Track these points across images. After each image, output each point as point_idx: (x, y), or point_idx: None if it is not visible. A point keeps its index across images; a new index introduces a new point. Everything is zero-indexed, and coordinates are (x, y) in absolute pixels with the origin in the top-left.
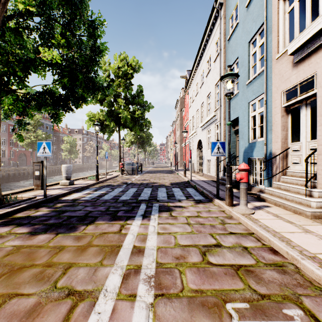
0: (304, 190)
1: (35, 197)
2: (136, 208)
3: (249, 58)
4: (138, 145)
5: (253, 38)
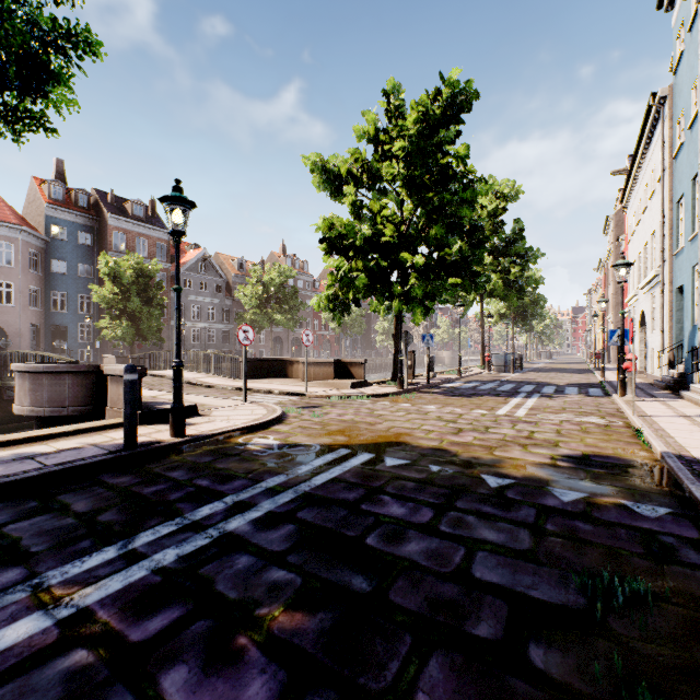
0: None
1: (419, 382)
2: (516, 394)
3: (694, 202)
4: (513, 319)
5: (697, 177)
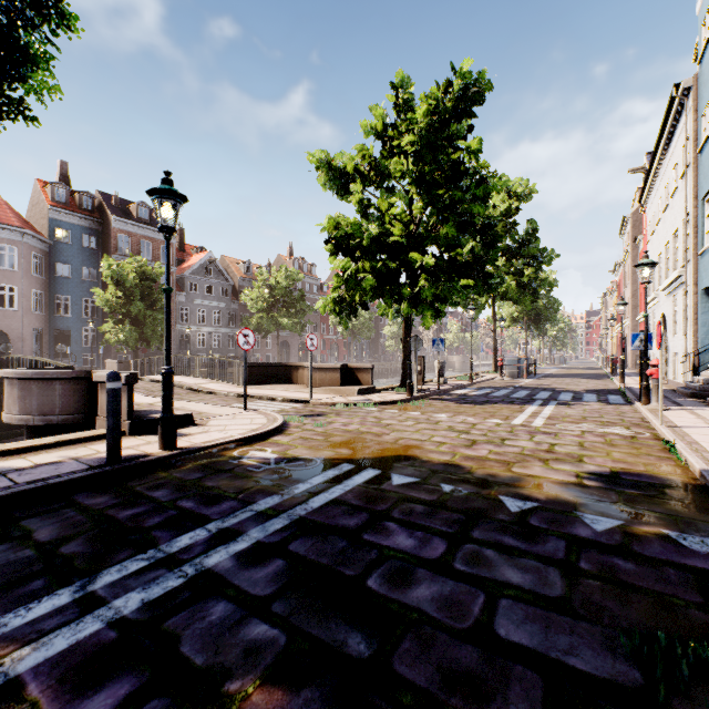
0: None
1: (429, 389)
2: (531, 401)
3: None
4: (525, 323)
5: None
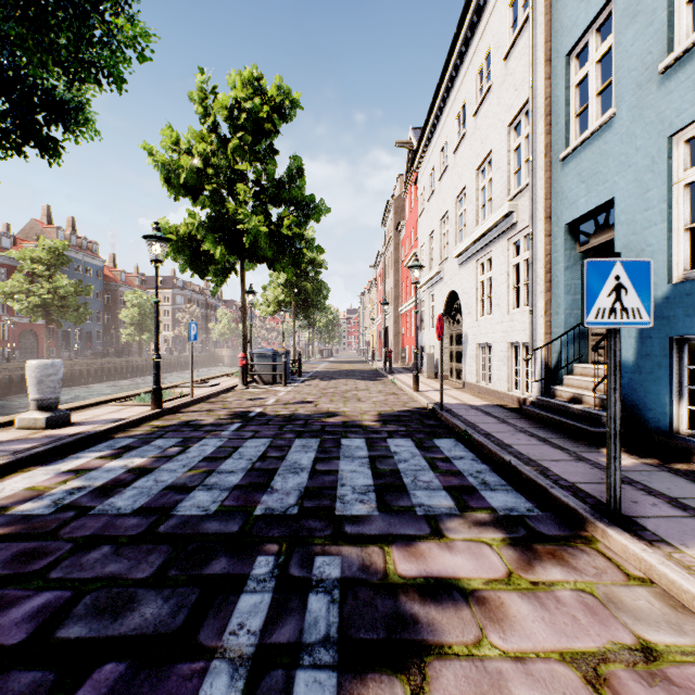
0: None
1: None
2: (214, 608)
3: None
4: (294, 310)
5: None
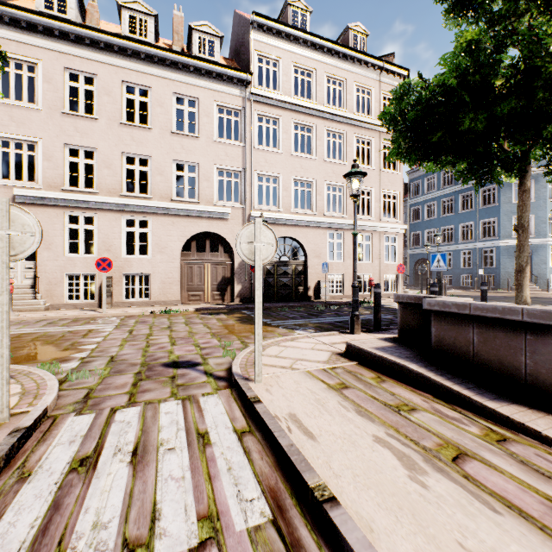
0: (30, 297)
1: None
2: None
3: None
4: None
5: None
